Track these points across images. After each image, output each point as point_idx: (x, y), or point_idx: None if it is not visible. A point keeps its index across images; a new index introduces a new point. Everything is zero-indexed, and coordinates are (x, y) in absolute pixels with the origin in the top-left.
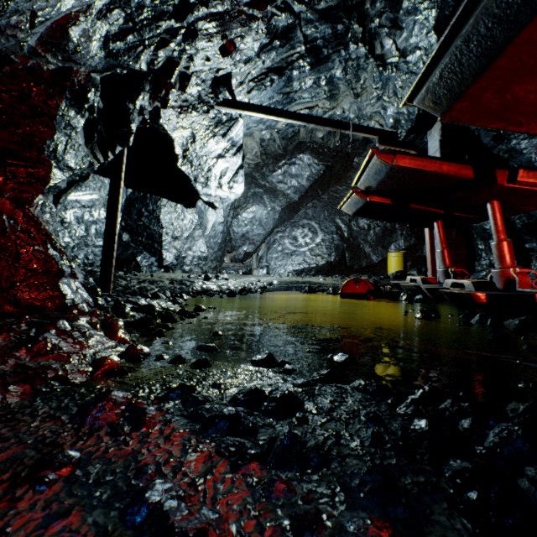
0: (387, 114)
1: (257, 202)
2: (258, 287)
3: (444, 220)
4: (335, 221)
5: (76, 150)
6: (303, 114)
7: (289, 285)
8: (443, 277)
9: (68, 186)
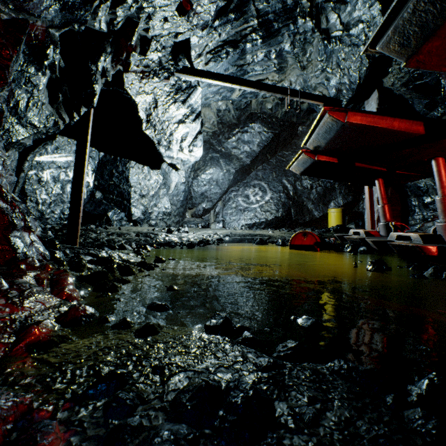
0: (330, 85)
1: (214, 165)
2: (215, 239)
3: (385, 178)
4: (282, 181)
5: (39, 108)
6: (255, 82)
7: (243, 237)
8: (384, 230)
9: (34, 144)
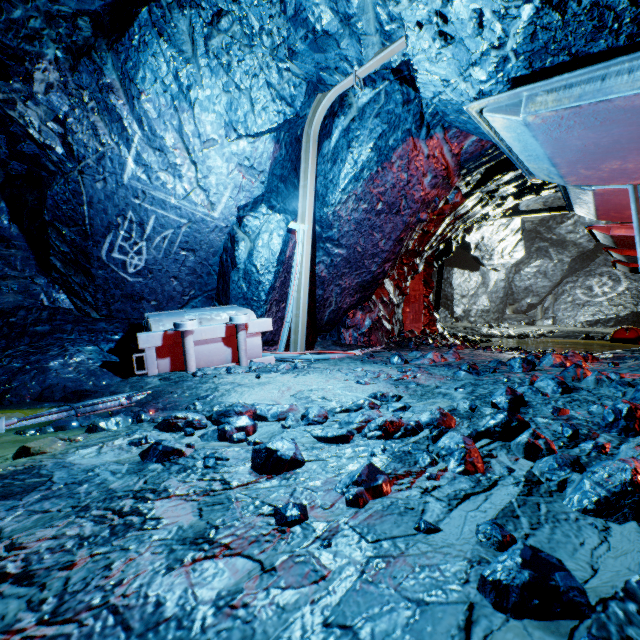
0: None
1: (540, 257)
2: (537, 334)
3: None
4: None
5: None
6: None
7: (570, 334)
8: None
9: None
